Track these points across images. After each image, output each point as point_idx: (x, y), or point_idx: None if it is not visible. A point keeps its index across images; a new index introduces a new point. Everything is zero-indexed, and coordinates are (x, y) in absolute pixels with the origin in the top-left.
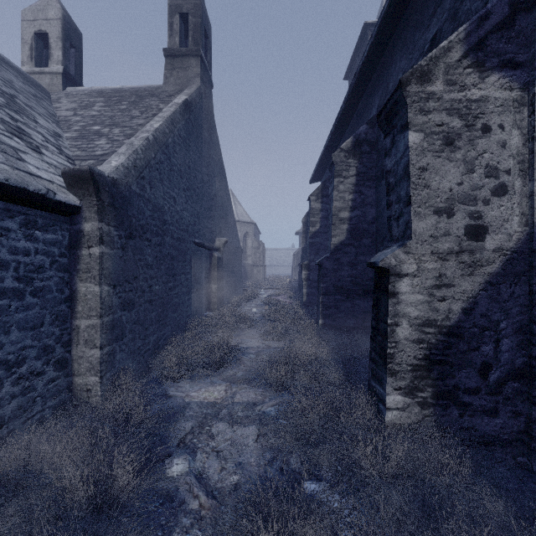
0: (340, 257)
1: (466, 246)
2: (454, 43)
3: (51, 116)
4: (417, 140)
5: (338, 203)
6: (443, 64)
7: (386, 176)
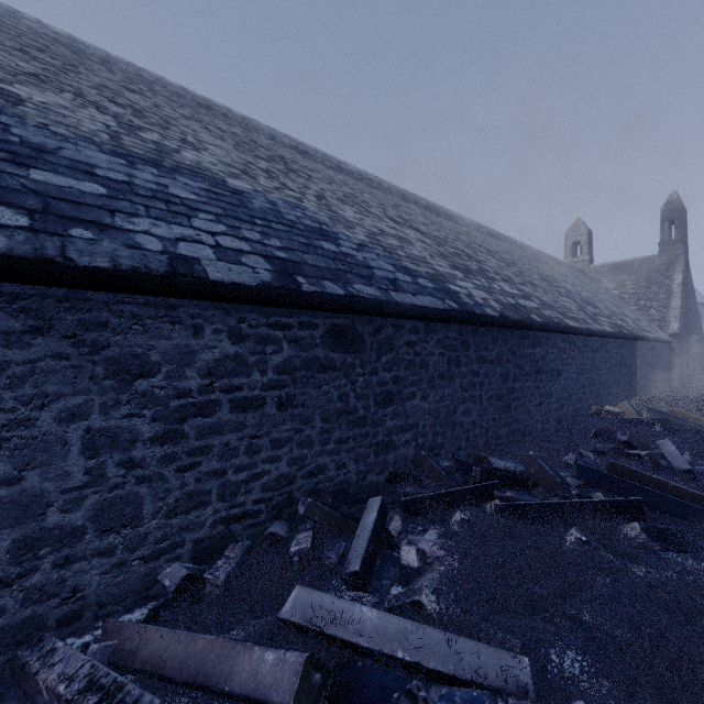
0: None
1: None
2: None
3: (618, 299)
4: None
5: None
6: None
7: None
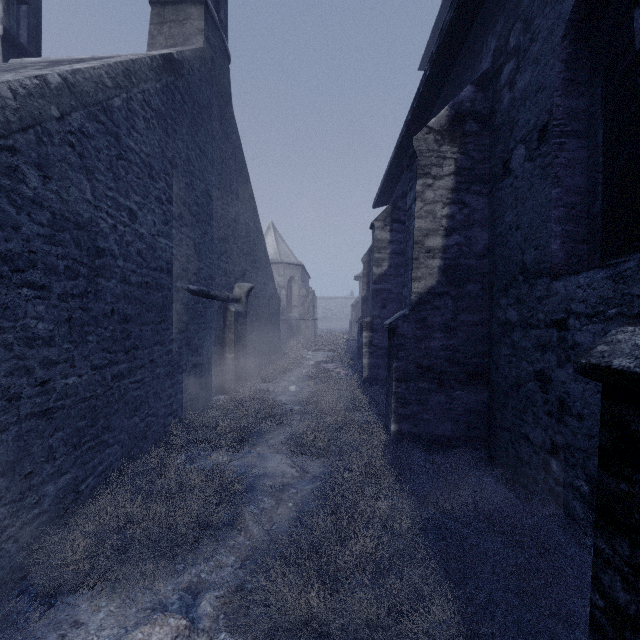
0: (427, 316)
1: None
2: None
3: None
4: None
5: (424, 221)
6: None
7: None
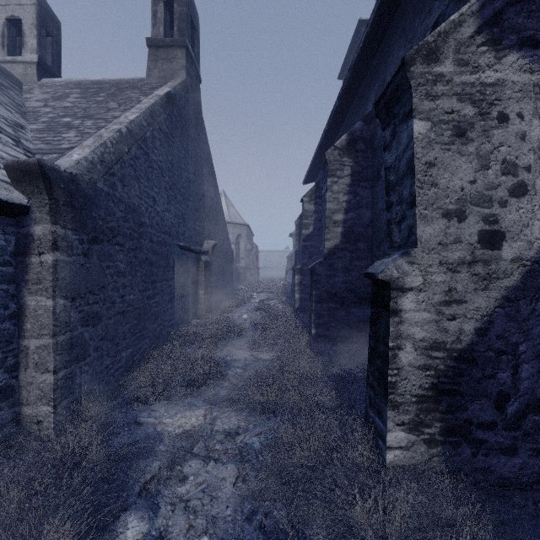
0: (334, 262)
1: (479, 255)
2: (466, 16)
3: (16, 106)
4: (423, 130)
5: (332, 204)
6: (453, 40)
7: (385, 173)
